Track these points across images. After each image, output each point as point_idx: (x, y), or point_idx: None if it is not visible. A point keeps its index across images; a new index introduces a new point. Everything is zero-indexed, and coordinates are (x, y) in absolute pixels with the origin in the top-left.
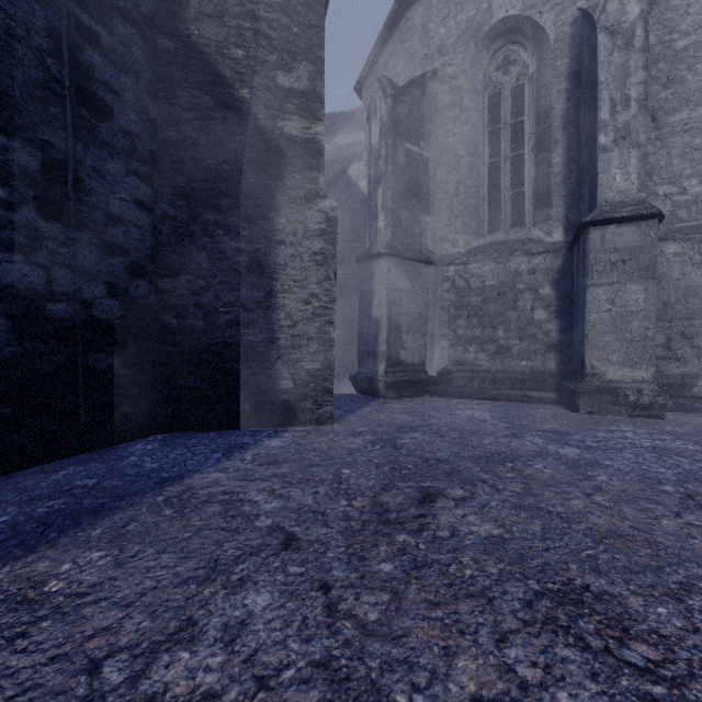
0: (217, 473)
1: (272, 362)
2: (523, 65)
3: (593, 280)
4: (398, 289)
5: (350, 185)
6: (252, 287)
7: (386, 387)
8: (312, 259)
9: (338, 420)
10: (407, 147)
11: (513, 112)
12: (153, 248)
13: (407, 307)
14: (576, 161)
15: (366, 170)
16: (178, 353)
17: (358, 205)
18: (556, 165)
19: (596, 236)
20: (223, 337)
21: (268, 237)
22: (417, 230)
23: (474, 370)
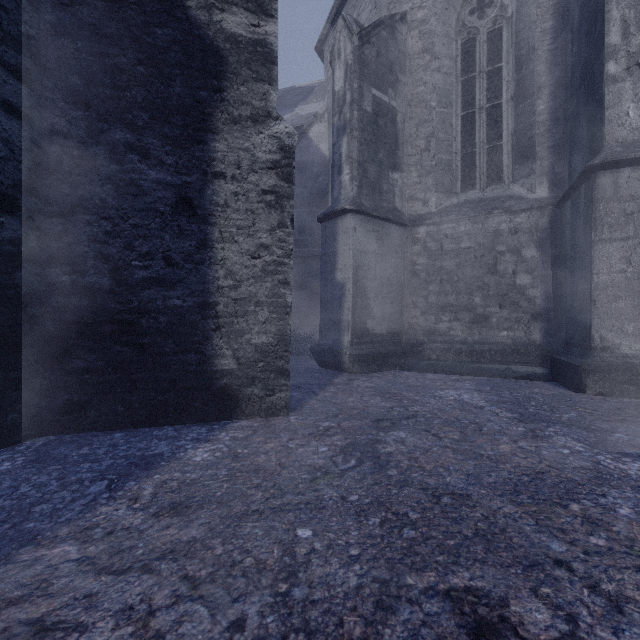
0: (68, 543)
1: (207, 334)
2: (501, 6)
3: (604, 234)
4: (365, 250)
5: (311, 148)
6: (180, 234)
7: (352, 361)
8: (261, 199)
9: (296, 408)
10: (374, 94)
11: (490, 58)
12: (31, 174)
13: (374, 271)
14: (563, 108)
15: (328, 132)
16: (71, 323)
17: (319, 168)
18: (540, 112)
19: (606, 181)
20: (138, 300)
21: (201, 167)
22: (385, 187)
23: (448, 340)
